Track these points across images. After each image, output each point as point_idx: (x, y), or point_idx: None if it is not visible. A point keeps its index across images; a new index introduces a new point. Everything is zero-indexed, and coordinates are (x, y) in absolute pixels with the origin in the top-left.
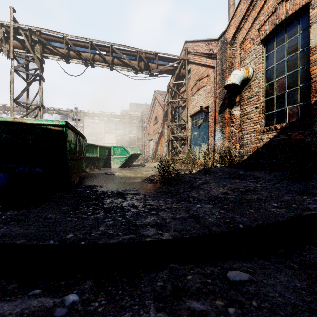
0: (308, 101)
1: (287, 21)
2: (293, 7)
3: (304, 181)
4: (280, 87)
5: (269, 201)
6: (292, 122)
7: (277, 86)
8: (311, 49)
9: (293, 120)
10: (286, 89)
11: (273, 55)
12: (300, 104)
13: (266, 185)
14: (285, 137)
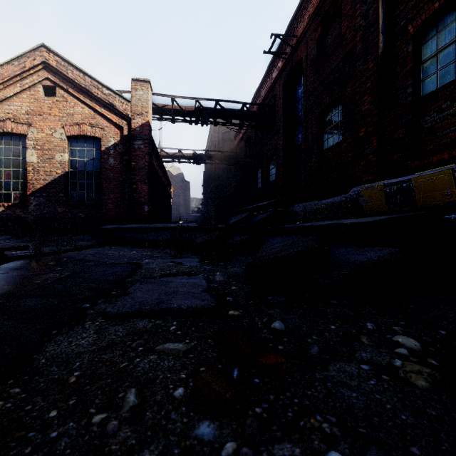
0: (26, 192)
1: (12, 134)
2: (17, 129)
3: (22, 238)
4: (7, 176)
5: (4, 247)
6: (16, 203)
7: (5, 174)
8: (28, 163)
9: (17, 201)
10: (12, 179)
11: (2, 150)
12: (22, 192)
13: (0, 242)
14: (11, 212)
